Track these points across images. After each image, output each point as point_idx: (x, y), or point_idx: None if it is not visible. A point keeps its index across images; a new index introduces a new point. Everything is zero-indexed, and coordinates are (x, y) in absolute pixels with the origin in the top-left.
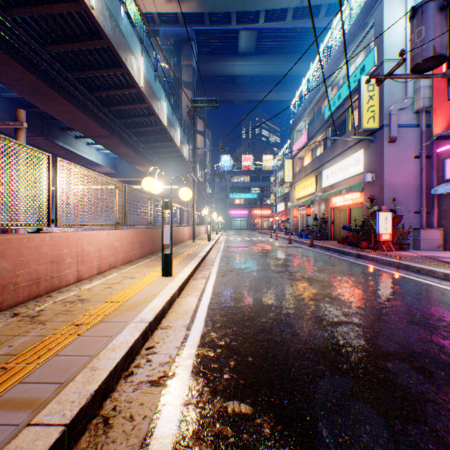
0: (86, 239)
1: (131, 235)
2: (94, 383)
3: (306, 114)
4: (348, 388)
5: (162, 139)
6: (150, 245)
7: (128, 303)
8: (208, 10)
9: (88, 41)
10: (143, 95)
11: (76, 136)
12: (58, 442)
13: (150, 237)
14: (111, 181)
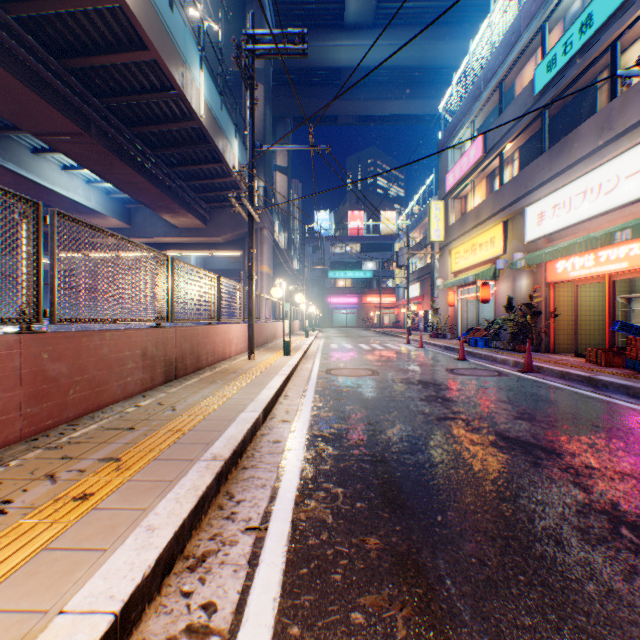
0: None
1: None
2: None
3: (480, 106)
4: None
5: (204, 158)
6: (3, 407)
7: None
8: None
9: None
10: (131, 17)
11: (35, 148)
12: None
13: (11, 370)
14: None
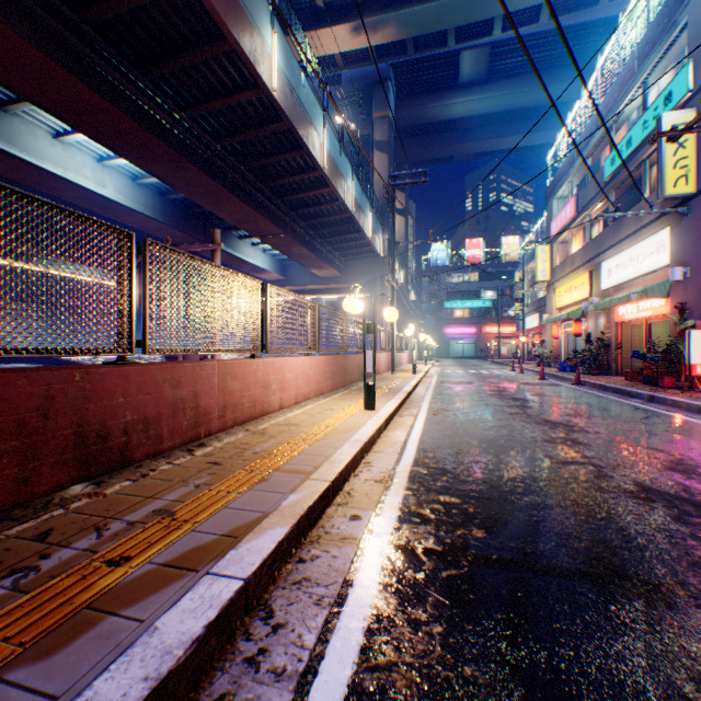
0: (286, 365)
1: (322, 362)
2: (338, 468)
3: (574, 172)
4: (553, 500)
5: (347, 230)
6: (341, 376)
7: (338, 428)
8: (412, 35)
9: (265, 126)
10: (325, 178)
11: (240, 235)
12: (329, 488)
13: (341, 366)
14: (306, 302)
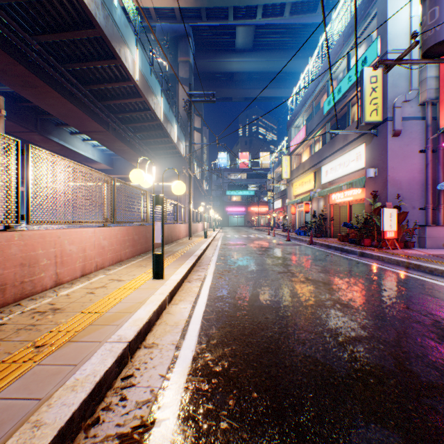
0: (66, 238)
1: (121, 232)
2: None
3: (305, 110)
4: None
5: (159, 135)
6: (143, 243)
7: (108, 314)
8: (205, 5)
9: (79, 30)
10: (138, 88)
11: (72, 131)
12: None
13: (143, 234)
14: (97, 174)
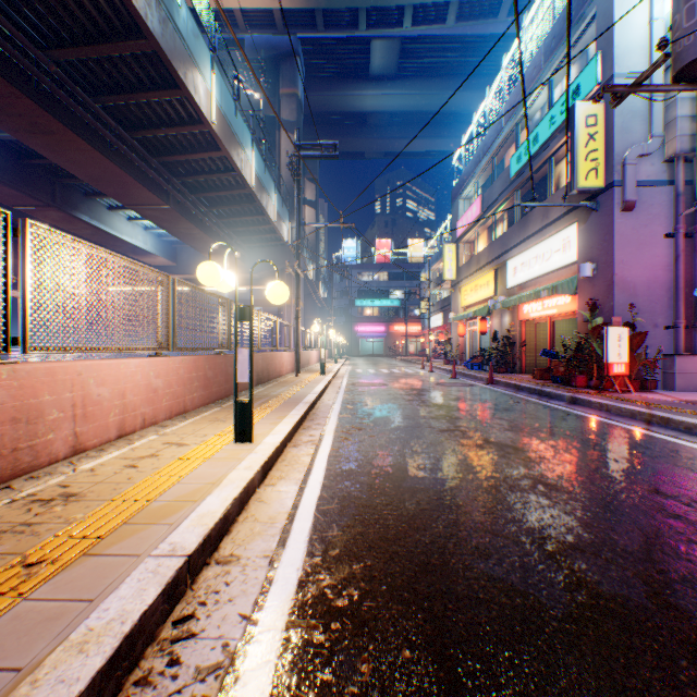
0: (92, 375)
1: (185, 366)
2: None
3: (480, 171)
4: None
5: (249, 211)
6: (221, 383)
7: (156, 504)
8: (322, 5)
9: (120, 41)
10: (215, 136)
11: (111, 205)
12: None
13: (222, 369)
14: (145, 271)
